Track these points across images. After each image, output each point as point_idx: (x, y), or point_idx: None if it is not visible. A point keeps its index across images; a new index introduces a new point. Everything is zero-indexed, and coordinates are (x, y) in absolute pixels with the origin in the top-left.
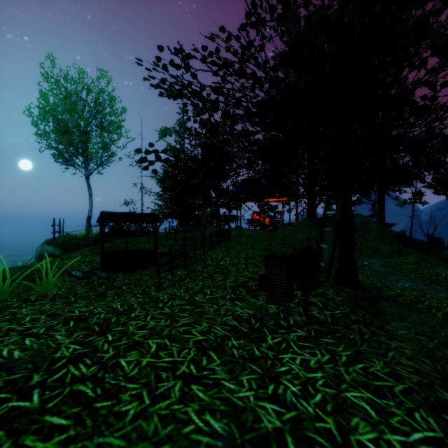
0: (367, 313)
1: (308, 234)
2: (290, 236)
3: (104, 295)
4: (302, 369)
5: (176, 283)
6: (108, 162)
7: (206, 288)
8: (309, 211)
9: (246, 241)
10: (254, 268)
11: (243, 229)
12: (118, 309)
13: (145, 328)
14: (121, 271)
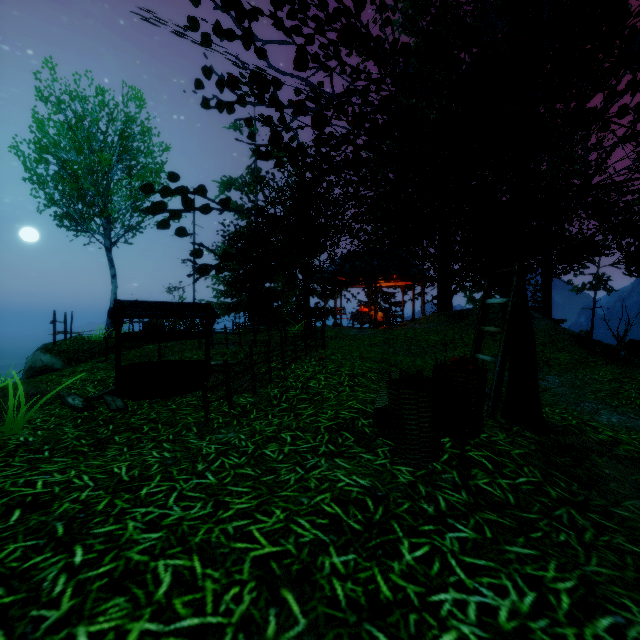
0: (574, 480)
1: (443, 336)
2: (417, 339)
3: (106, 445)
4: (485, 637)
5: (235, 419)
6: (141, 227)
7: (284, 430)
8: (440, 301)
9: (349, 346)
10: (366, 393)
11: (345, 327)
12: (120, 478)
13: (159, 526)
14: (148, 397)
